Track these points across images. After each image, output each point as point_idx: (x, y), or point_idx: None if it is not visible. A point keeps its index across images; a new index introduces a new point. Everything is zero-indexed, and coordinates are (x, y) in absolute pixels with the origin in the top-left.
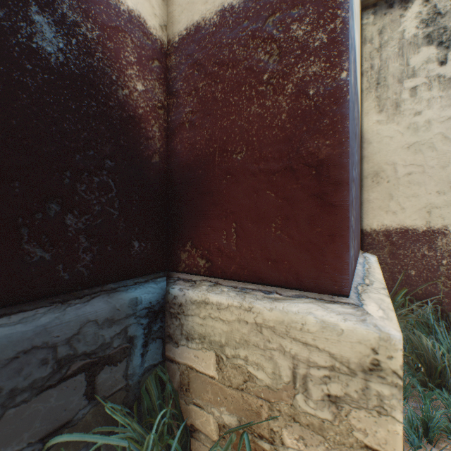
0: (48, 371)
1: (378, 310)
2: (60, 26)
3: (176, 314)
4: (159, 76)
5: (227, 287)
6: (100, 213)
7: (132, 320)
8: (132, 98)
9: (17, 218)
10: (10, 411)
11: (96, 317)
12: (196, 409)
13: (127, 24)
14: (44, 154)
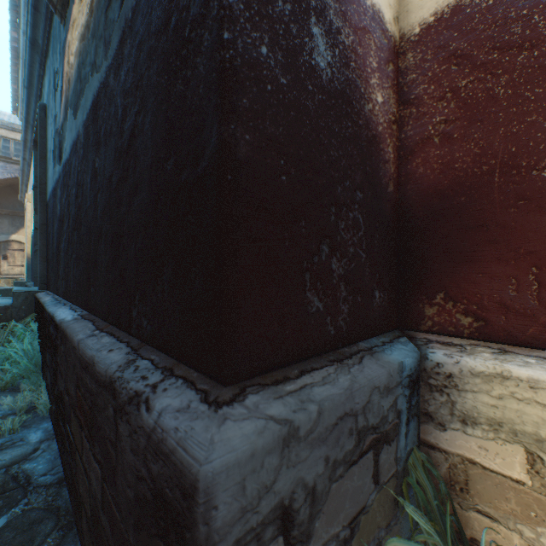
0: (352, 444)
1: None
2: (328, 36)
3: (440, 387)
4: (392, 82)
5: (530, 358)
6: (352, 256)
7: (399, 390)
8: (373, 113)
9: (303, 261)
10: (333, 485)
11: (378, 383)
12: (481, 518)
13: (370, 22)
14: (318, 188)
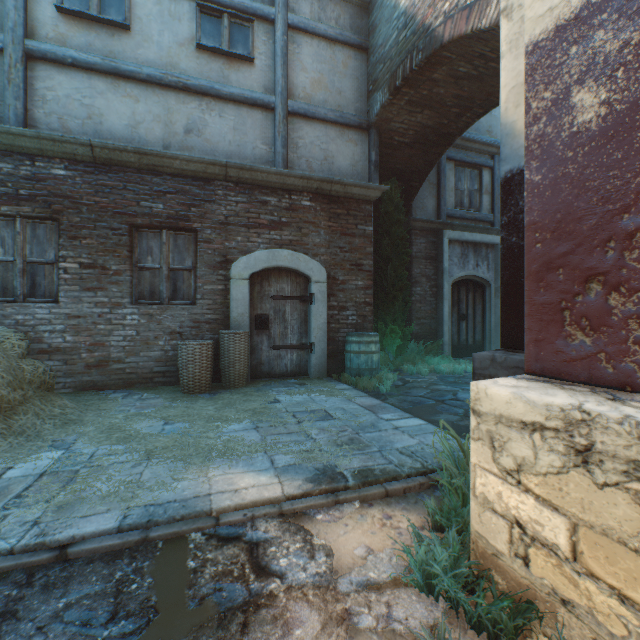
0: None
1: (509, 383)
2: None
3: None
4: None
5: None
6: None
7: None
8: None
9: None
10: None
11: None
12: None
13: None
14: None
